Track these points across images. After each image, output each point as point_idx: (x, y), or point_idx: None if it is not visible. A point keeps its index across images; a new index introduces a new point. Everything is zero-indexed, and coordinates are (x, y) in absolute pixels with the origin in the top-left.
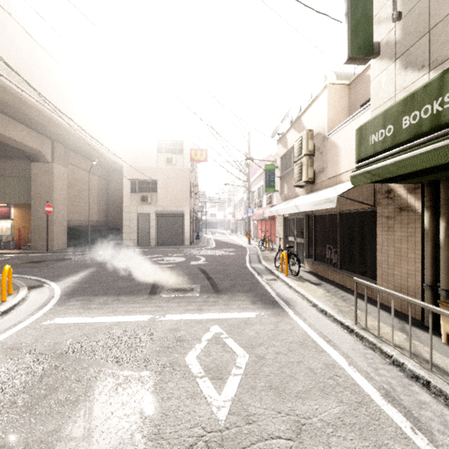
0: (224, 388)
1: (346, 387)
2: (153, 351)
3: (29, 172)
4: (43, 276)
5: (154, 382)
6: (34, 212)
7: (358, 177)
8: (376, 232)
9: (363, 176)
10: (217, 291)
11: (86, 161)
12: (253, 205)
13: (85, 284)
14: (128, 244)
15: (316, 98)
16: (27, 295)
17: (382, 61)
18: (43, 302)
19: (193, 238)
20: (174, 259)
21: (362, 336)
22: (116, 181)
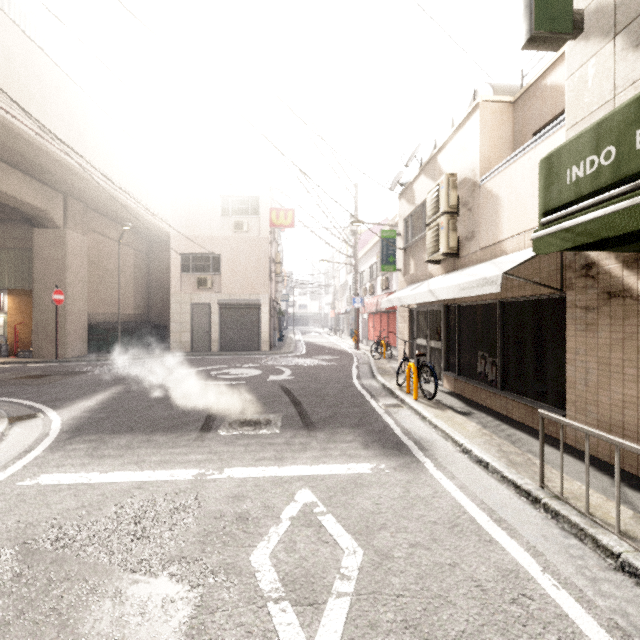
0: (320, 626)
1: (548, 623)
2: (195, 540)
3: (31, 243)
4: (40, 400)
5: (190, 610)
6: (36, 302)
7: (548, 239)
8: (564, 332)
9: (556, 237)
10: (309, 425)
11: (117, 226)
12: (362, 292)
13: (102, 413)
14: (178, 349)
15: (462, 125)
16: (5, 433)
17: (587, 42)
18: (29, 445)
19: (275, 341)
20: (244, 372)
21: (556, 511)
22: (161, 256)
